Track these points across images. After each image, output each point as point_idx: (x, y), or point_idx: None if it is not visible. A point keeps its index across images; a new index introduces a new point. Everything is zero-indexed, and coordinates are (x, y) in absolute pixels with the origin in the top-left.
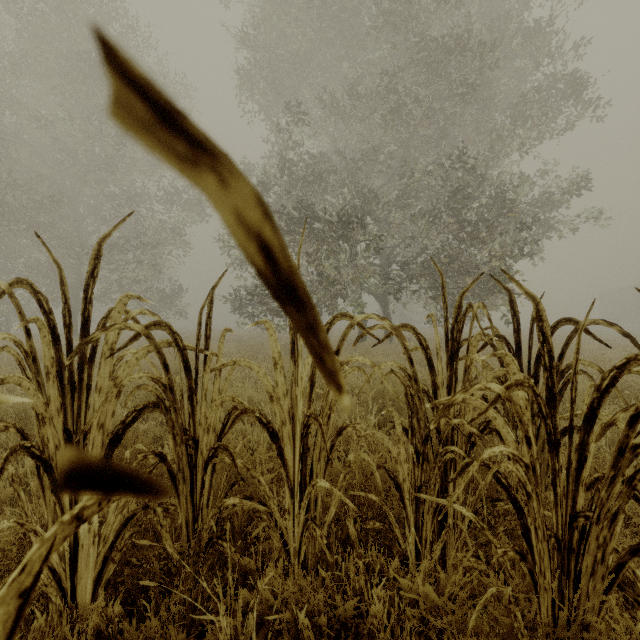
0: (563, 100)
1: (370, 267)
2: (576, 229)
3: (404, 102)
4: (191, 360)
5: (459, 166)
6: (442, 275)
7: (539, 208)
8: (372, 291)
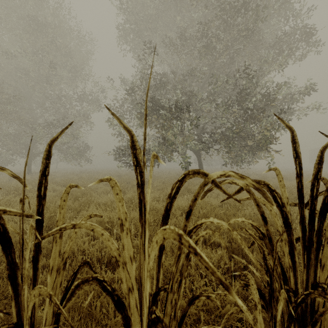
0: (300, 41)
1: (192, 135)
2: (307, 114)
3: (211, 41)
4: (88, 189)
5: (243, 77)
6: (292, 129)
7: (285, 102)
8: (192, 149)
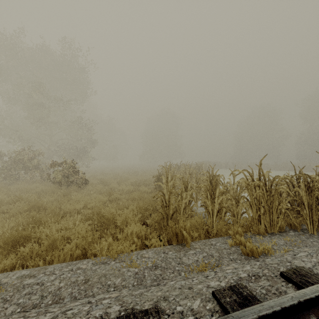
0: None
1: None
2: None
3: None
4: None
5: None
6: None
7: None
8: None
